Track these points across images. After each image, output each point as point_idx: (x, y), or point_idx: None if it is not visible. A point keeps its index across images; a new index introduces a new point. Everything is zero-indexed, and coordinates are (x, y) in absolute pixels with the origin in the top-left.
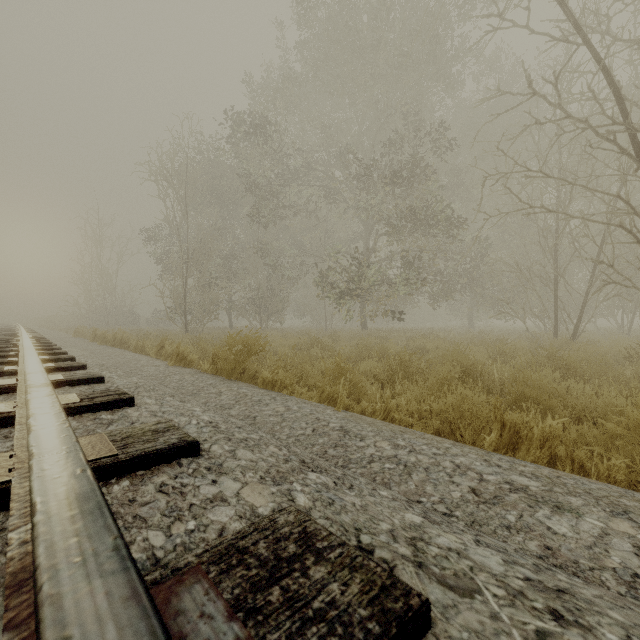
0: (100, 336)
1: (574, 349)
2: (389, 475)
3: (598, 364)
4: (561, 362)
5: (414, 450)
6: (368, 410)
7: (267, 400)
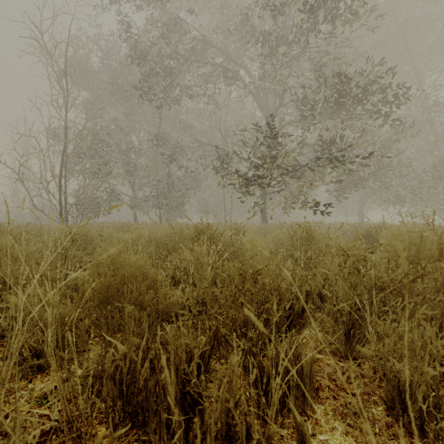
0: None
1: None
2: None
3: None
4: None
5: None
6: None
7: None
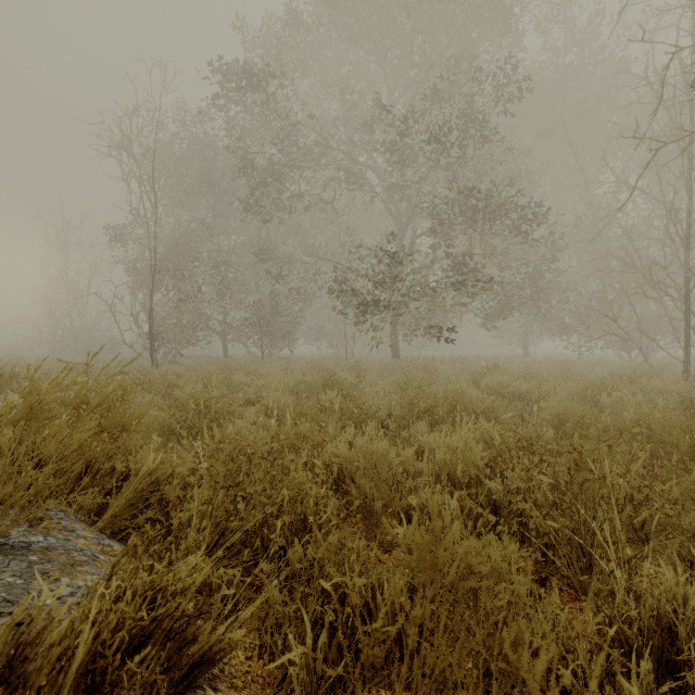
0: None
1: None
2: None
3: None
4: None
5: None
6: None
7: None
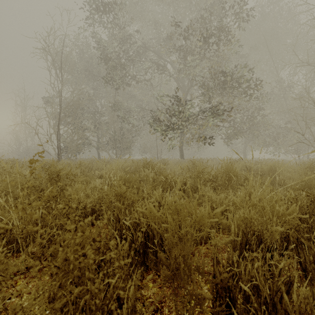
0: None
1: None
2: None
3: None
4: None
5: None
6: None
7: None
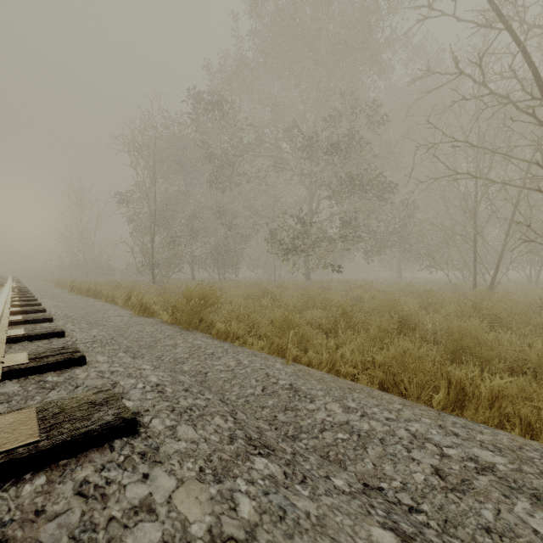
0: (77, 287)
1: (494, 299)
2: (343, 449)
3: (520, 314)
4: (487, 312)
5: (366, 414)
6: (315, 361)
7: (219, 353)
